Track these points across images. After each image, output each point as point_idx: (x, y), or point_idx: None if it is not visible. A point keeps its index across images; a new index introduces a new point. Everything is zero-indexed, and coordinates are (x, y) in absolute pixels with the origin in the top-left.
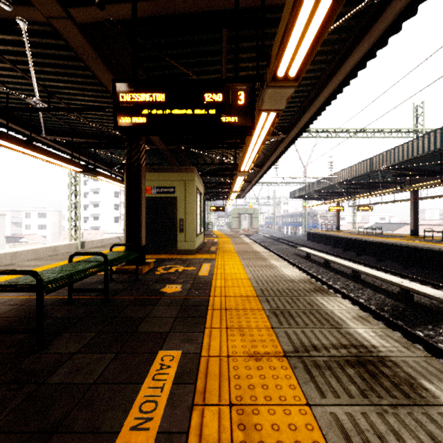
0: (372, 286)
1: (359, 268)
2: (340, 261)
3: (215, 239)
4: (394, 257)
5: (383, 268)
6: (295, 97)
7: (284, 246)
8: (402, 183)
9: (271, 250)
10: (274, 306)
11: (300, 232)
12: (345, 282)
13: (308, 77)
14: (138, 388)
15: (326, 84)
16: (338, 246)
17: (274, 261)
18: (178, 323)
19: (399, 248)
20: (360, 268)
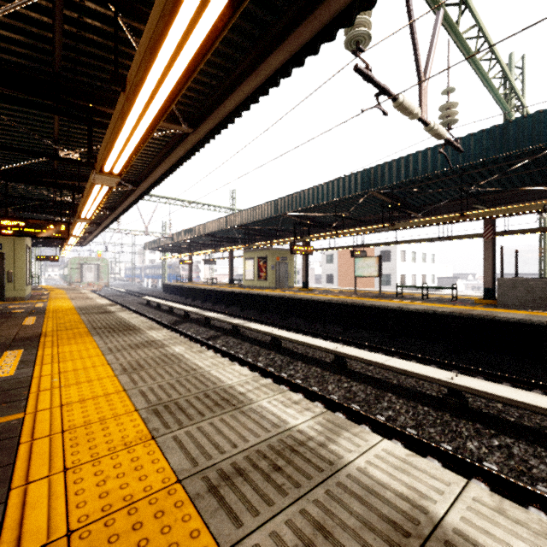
0: (176, 314)
1: (172, 304)
2: (164, 302)
3: (45, 292)
4: (211, 299)
5: (197, 306)
6: (112, 197)
7: (134, 298)
8: (223, 245)
9: (116, 302)
10: (82, 309)
11: (160, 285)
12: (161, 315)
13: (116, 192)
14: (24, 320)
15: (125, 201)
16: (184, 295)
17: (98, 300)
18: (31, 315)
19: (211, 292)
20: (172, 305)
